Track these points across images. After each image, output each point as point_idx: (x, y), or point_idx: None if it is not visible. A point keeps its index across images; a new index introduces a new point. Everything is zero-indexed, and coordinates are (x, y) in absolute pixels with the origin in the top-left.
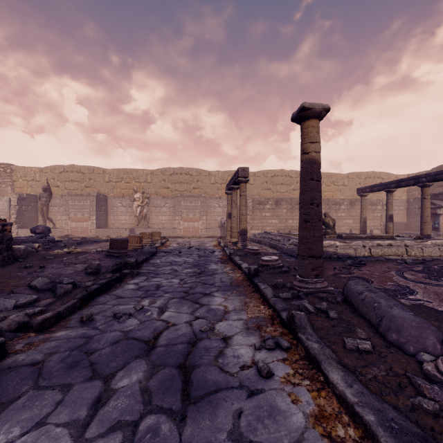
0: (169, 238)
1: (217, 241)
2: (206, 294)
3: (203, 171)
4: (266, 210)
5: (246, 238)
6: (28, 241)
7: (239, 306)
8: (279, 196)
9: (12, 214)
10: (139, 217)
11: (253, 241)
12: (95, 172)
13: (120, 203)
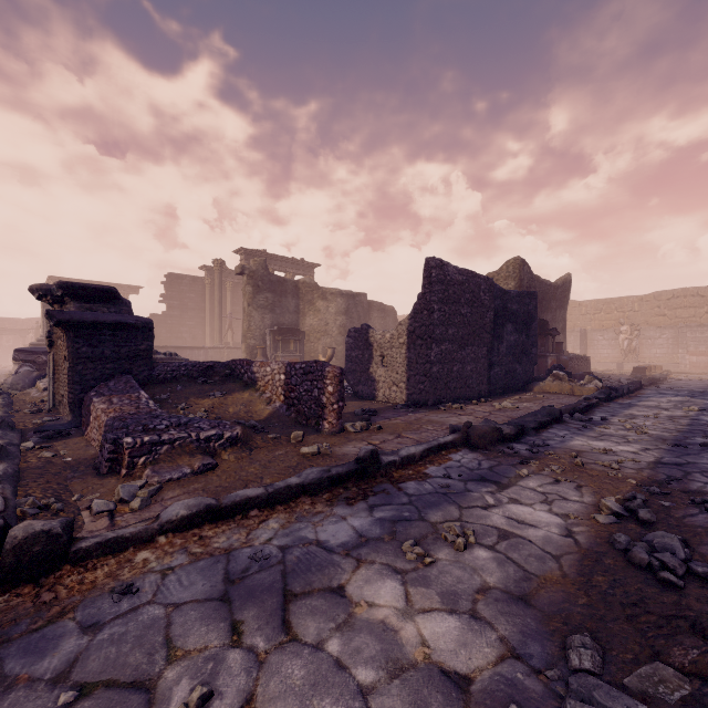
0: None
1: None
2: None
3: None
4: None
5: None
6: None
7: None
8: None
9: None
10: (626, 351)
11: None
12: (571, 306)
13: (600, 336)
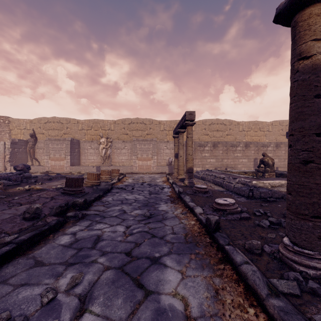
0: (127, 174)
1: (165, 177)
2: (154, 259)
3: (154, 120)
4: (206, 151)
5: (193, 176)
6: (0, 178)
7: (208, 303)
8: (216, 140)
9: (6, 155)
10: (104, 157)
11: (197, 178)
12: (71, 122)
13: (89, 146)
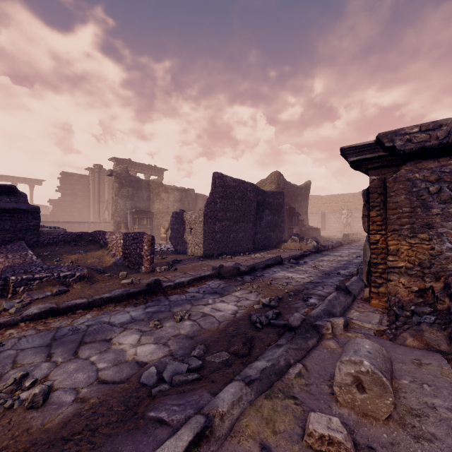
0: None
1: None
2: None
3: None
4: None
5: None
6: None
7: None
8: None
9: None
10: (345, 224)
11: None
12: (317, 199)
13: (332, 216)
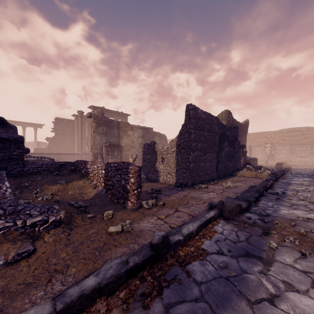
0: None
1: None
2: None
3: (311, 128)
4: None
5: None
6: None
7: None
8: None
9: None
10: (269, 155)
11: None
12: None
13: (257, 149)
